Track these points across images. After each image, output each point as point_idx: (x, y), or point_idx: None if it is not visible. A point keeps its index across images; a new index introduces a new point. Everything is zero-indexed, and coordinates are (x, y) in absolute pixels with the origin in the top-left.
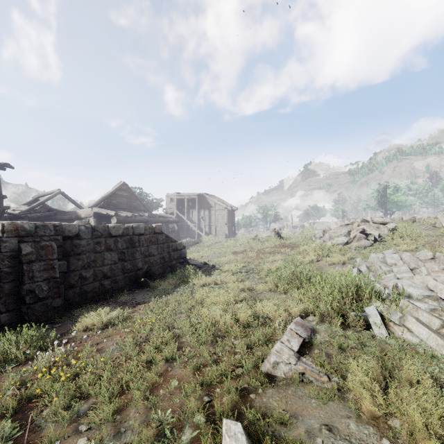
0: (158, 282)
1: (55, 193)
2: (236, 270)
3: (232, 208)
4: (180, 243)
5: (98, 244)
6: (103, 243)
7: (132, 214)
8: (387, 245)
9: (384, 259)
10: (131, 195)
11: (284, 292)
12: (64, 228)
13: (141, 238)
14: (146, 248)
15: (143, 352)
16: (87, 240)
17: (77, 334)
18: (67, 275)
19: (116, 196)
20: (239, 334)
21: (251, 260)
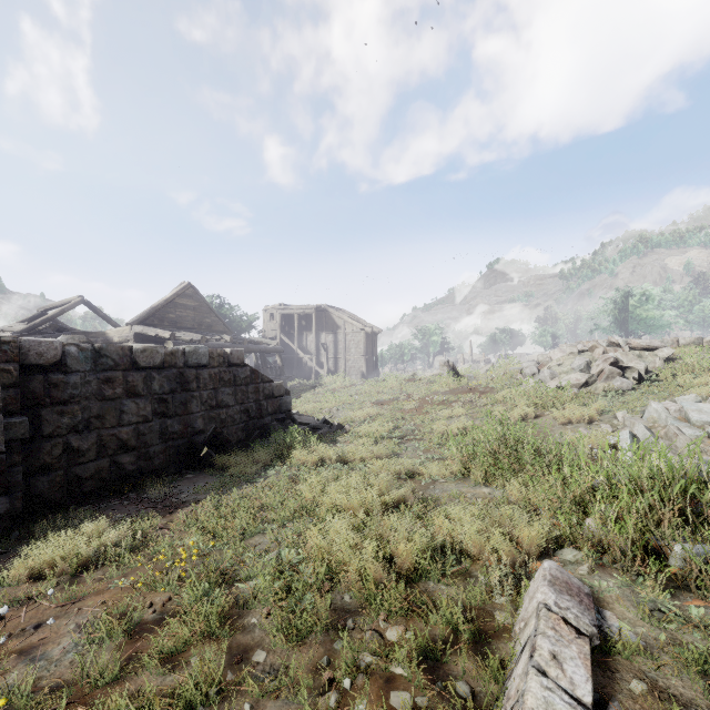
0: (234, 457)
1: (73, 302)
2: (382, 433)
3: (373, 330)
4: (278, 384)
5: (109, 383)
6: (119, 382)
7: (201, 337)
8: (666, 387)
9: (682, 412)
10: (201, 306)
11: (482, 481)
12: (28, 348)
13: (203, 374)
14: (213, 392)
15: (138, 662)
16: (84, 374)
17: (9, 590)
18: (35, 446)
19: (174, 307)
20: (399, 607)
21: (408, 416)
